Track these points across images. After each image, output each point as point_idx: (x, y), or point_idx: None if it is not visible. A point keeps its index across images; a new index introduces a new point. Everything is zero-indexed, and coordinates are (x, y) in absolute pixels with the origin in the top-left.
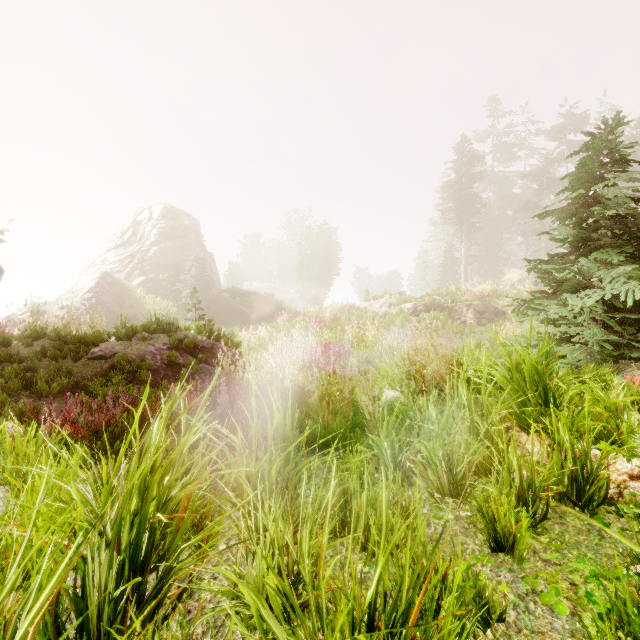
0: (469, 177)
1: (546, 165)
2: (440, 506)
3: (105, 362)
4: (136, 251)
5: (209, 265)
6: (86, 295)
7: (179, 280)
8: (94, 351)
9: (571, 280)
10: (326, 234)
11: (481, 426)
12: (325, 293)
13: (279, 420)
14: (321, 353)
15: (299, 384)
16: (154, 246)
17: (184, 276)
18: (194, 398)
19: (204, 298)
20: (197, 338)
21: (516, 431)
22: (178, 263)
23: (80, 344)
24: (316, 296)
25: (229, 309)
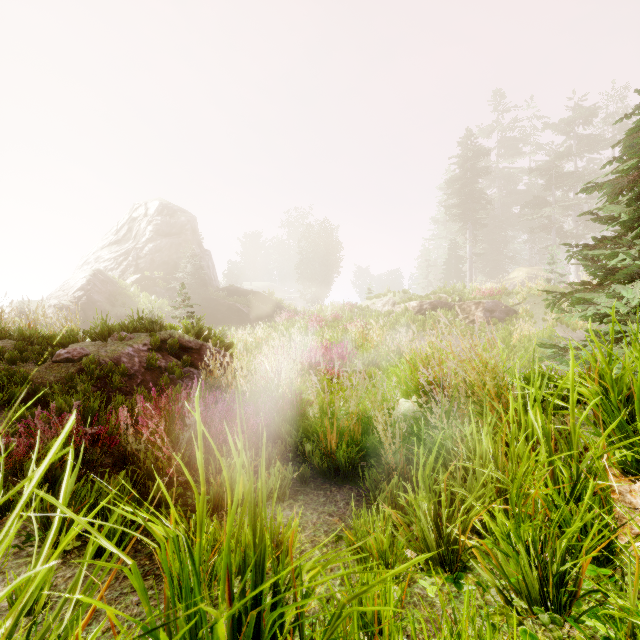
0: (474, 172)
1: (555, 159)
2: (532, 632)
3: (72, 366)
4: (131, 248)
5: (206, 263)
6: (76, 293)
7: (175, 278)
8: (60, 353)
9: (629, 267)
10: (327, 232)
11: (563, 470)
12: (326, 292)
13: (246, 489)
14: (322, 355)
15: (297, 391)
16: (149, 243)
17: (180, 274)
18: (156, 416)
19: (200, 296)
20: (184, 338)
21: (609, 475)
22: (174, 260)
23: (47, 345)
24: (316, 295)
25: (226, 308)
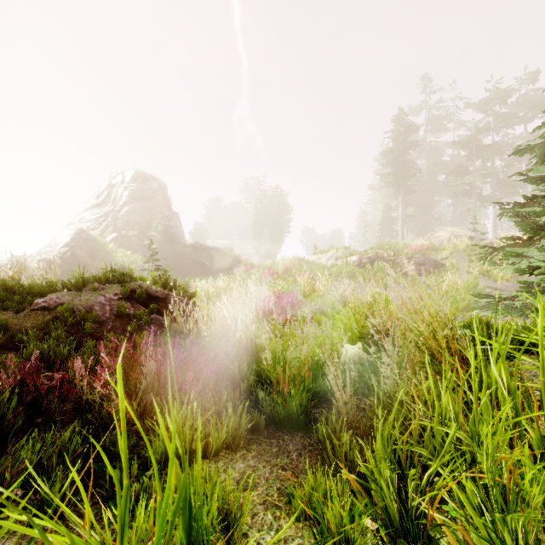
0: (405, 145)
1: (476, 133)
2: None
3: (48, 313)
4: (110, 210)
5: (175, 223)
6: (62, 249)
7: (147, 236)
8: (38, 302)
9: None
10: (278, 197)
11: (529, 429)
12: (278, 248)
13: (179, 483)
14: (274, 303)
15: (252, 336)
16: (126, 206)
17: (151, 232)
18: (114, 365)
19: (169, 252)
20: (151, 288)
21: None
22: (147, 221)
23: (27, 294)
24: (270, 251)
25: (192, 262)
